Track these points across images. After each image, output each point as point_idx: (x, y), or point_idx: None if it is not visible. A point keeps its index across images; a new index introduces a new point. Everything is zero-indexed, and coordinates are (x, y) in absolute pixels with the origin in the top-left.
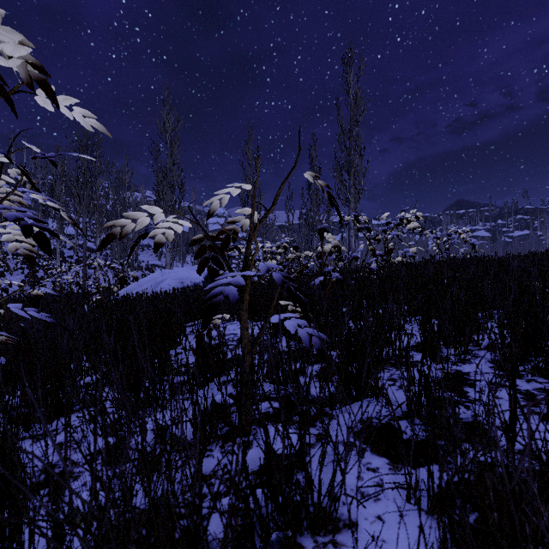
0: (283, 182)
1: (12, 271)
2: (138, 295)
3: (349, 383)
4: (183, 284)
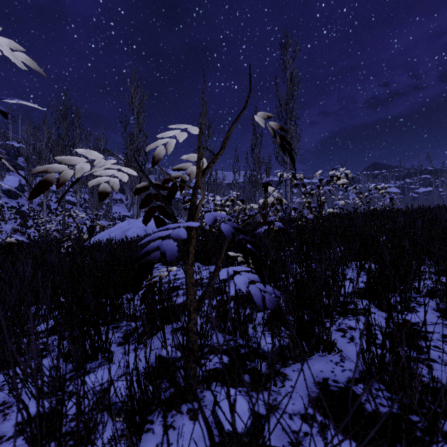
0: (232, 124)
1: (6, 221)
2: (108, 241)
3: (301, 338)
4: (146, 231)
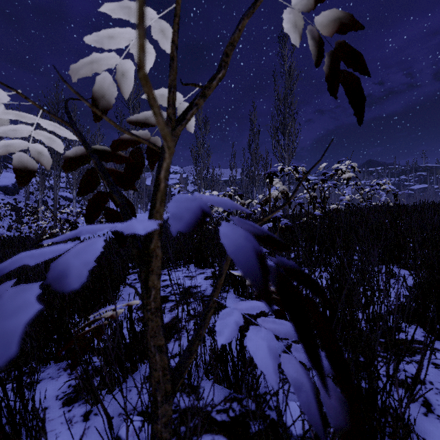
0: (242, 16)
1: (2, 217)
2: None
3: None
4: None
